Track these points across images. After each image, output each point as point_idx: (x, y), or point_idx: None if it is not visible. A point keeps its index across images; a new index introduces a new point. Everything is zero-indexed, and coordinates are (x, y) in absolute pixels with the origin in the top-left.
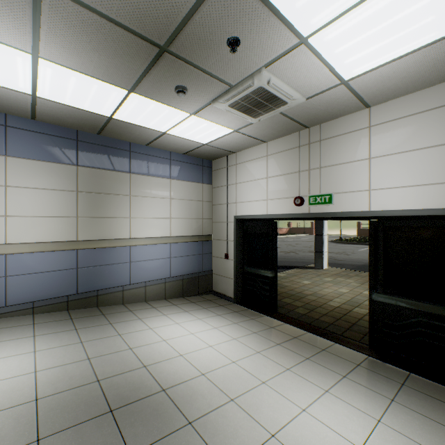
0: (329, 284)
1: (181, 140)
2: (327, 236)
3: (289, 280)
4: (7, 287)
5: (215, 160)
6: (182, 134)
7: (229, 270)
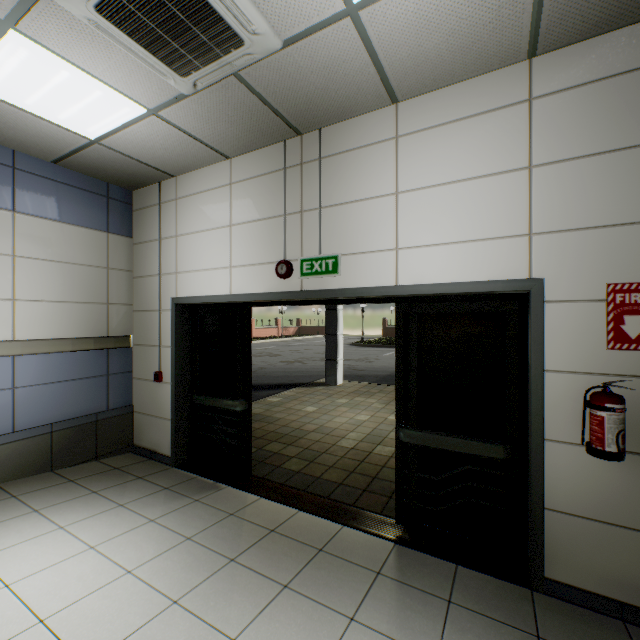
0: (344, 409)
1: (23, 118)
2: (348, 337)
3: (285, 408)
4: None
5: (137, 189)
6: (16, 96)
7: (164, 404)
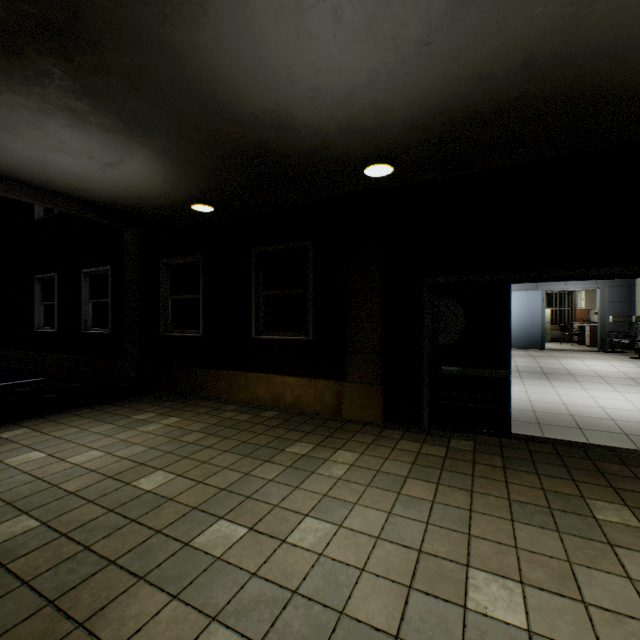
0: None
1: None
2: None
3: None
4: None
5: None
6: None
7: None
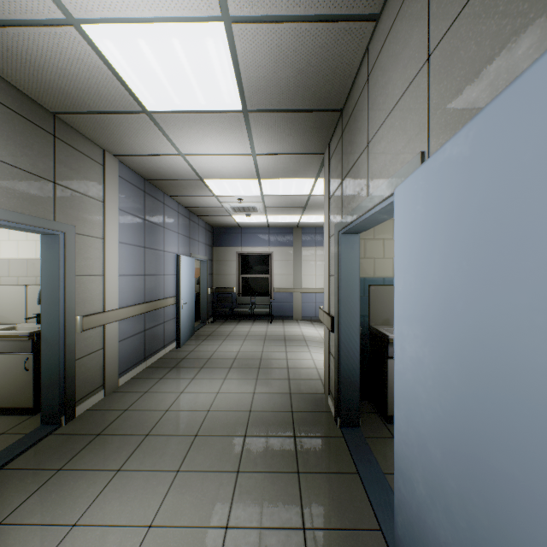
0: None
1: None
2: None
3: None
4: (315, 308)
5: None
6: None
7: None
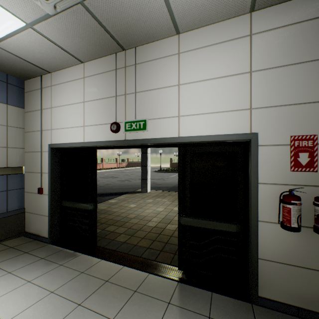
0: (150, 205)
1: None
2: (153, 167)
3: (119, 205)
4: None
5: (27, 80)
6: None
7: (44, 207)
